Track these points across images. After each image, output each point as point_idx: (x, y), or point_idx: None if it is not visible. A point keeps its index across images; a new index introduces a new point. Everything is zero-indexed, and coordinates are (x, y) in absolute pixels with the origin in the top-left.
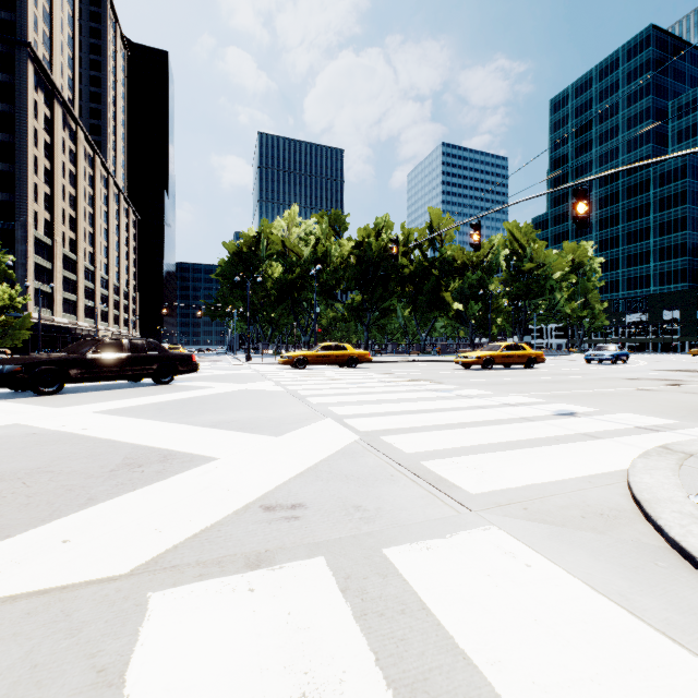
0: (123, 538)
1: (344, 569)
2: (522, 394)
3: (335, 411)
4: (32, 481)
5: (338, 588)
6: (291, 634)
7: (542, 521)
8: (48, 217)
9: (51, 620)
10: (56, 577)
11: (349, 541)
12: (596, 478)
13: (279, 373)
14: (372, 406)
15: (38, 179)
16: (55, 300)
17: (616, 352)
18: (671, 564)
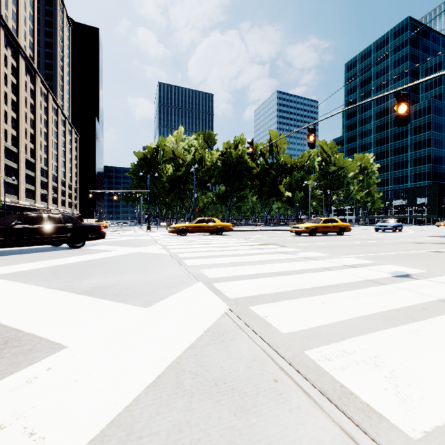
0: None
1: None
2: (351, 256)
3: (206, 274)
4: None
5: None
6: None
7: None
8: (15, 134)
9: None
10: None
11: None
12: None
13: (167, 239)
14: (237, 268)
15: (8, 108)
16: (19, 189)
17: (395, 224)
18: None
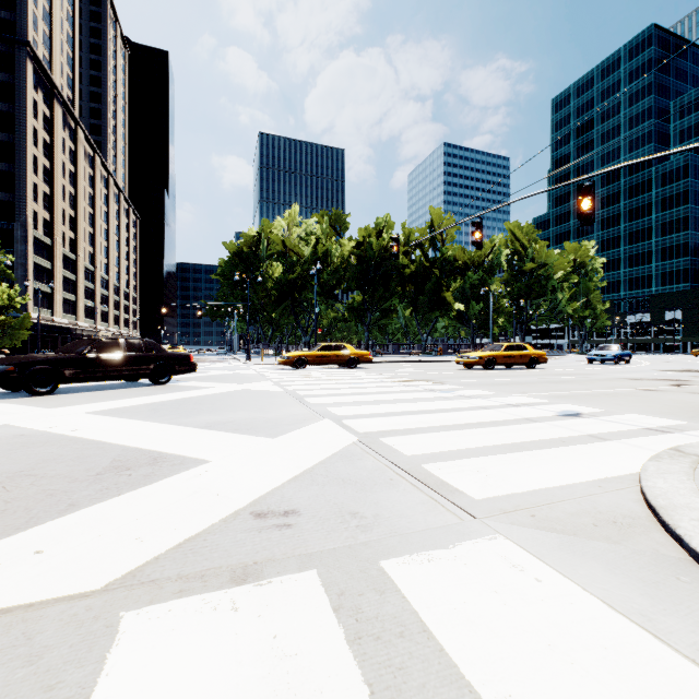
0: (101, 548)
1: (337, 584)
2: (525, 394)
3: (334, 412)
4: (12, 485)
5: (331, 606)
6: (276, 662)
7: (551, 530)
8: (48, 217)
9: (10, 644)
10: (21, 593)
11: (344, 552)
12: (606, 482)
13: (279, 373)
14: (372, 406)
15: (38, 179)
16: (54, 300)
17: (619, 352)
18: (694, 578)
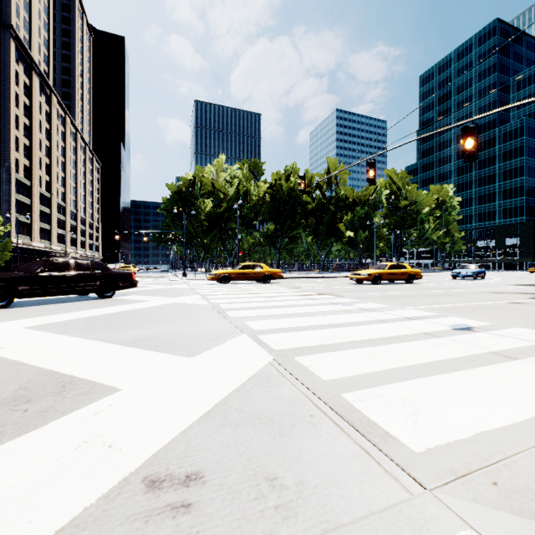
0: None
1: None
2: (414, 307)
3: (251, 326)
4: None
5: None
6: None
7: (533, 515)
8: (27, 164)
9: None
10: None
11: None
12: None
13: (207, 288)
14: (285, 320)
15: (19, 133)
16: (33, 229)
17: (477, 270)
18: None
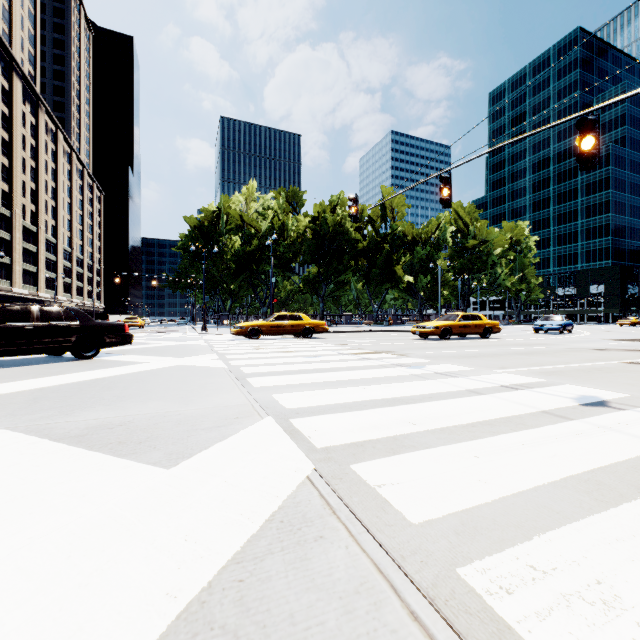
0: None
1: None
2: (508, 370)
3: (281, 402)
4: None
5: None
6: None
7: None
8: (6, 189)
9: None
10: None
11: None
12: None
13: (229, 344)
14: (332, 391)
15: None
16: (13, 271)
17: (563, 322)
18: None
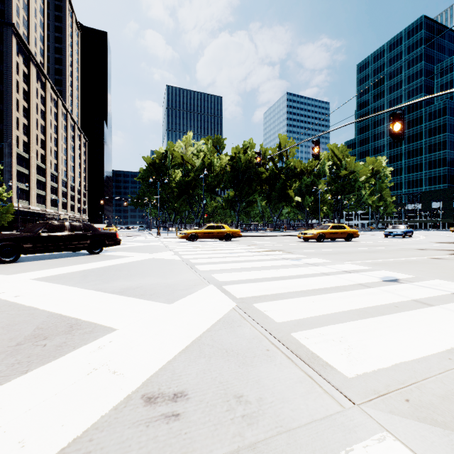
0: None
1: None
2: (352, 262)
3: (216, 278)
4: None
5: None
6: None
7: (433, 423)
8: (26, 140)
9: None
10: None
11: None
12: (453, 353)
13: (178, 245)
14: (244, 273)
15: (19, 114)
16: (30, 195)
17: (405, 230)
18: None
